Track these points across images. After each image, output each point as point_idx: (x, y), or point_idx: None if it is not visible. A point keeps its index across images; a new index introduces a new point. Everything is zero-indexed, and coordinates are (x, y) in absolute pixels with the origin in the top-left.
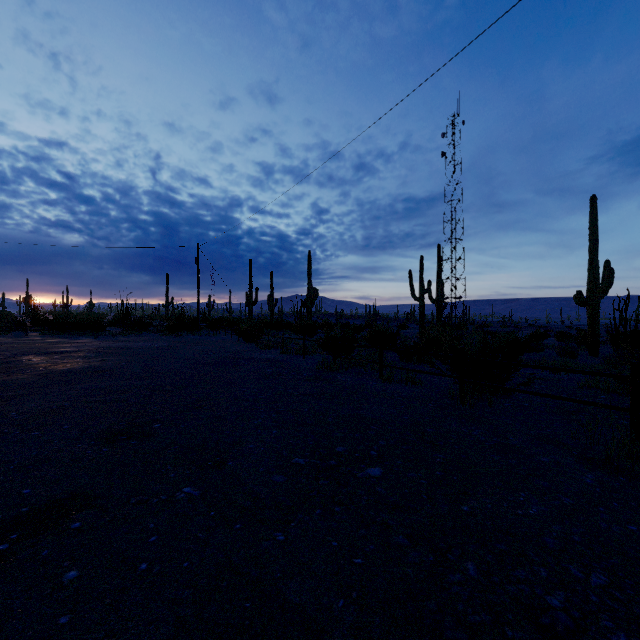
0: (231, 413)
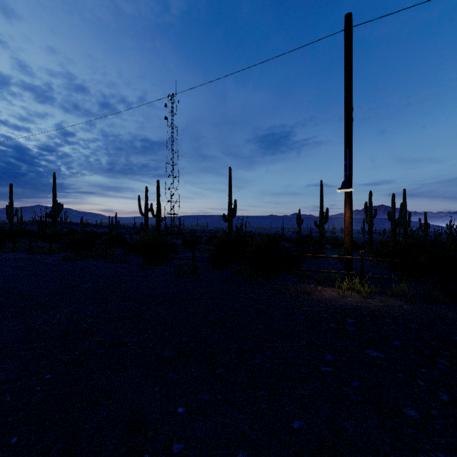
0: (3, 281)
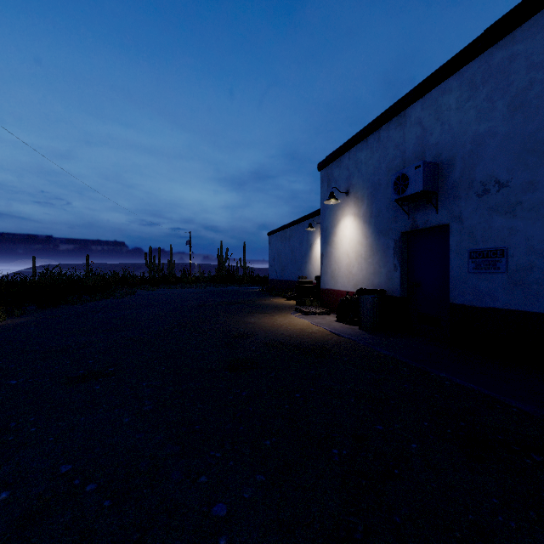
0: None
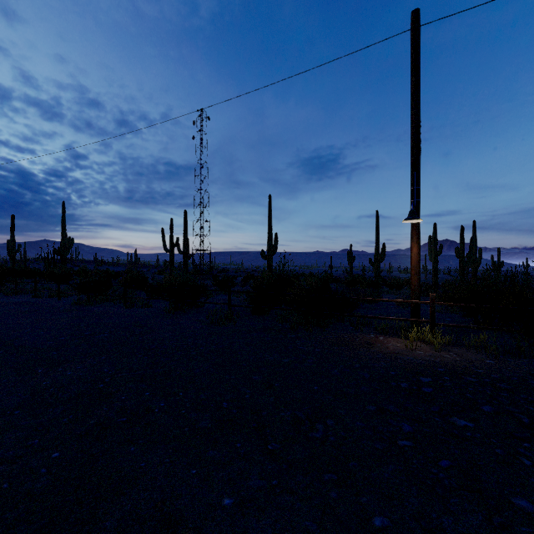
0: (2, 330)
